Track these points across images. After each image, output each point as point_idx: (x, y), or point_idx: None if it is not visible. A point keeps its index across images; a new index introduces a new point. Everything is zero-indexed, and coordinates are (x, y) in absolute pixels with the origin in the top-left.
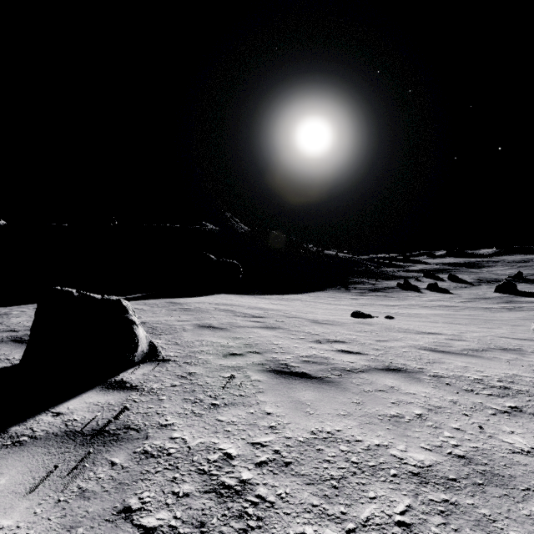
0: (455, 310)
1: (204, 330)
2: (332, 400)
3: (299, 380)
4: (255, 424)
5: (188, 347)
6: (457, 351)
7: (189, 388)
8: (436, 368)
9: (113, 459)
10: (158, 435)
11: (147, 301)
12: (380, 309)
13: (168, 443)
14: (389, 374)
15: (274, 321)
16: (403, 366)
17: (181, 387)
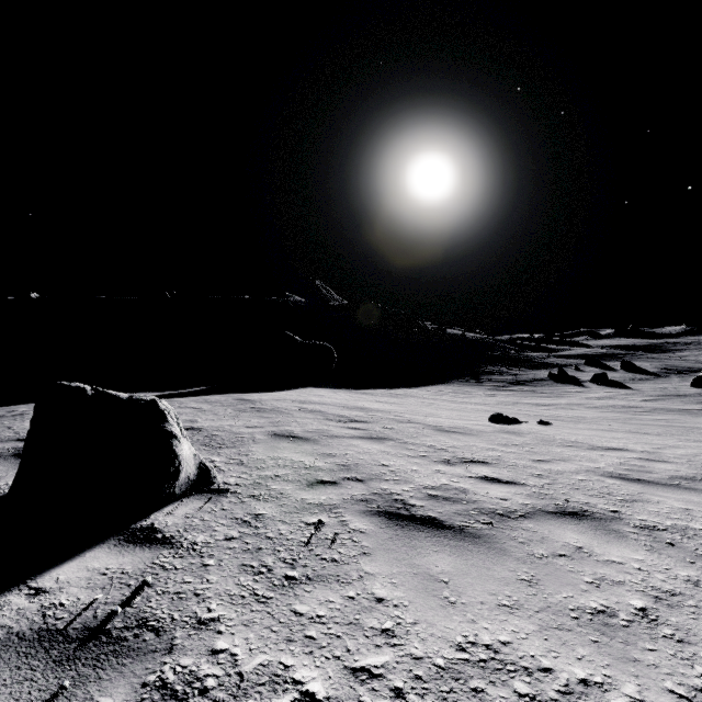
0: (638, 413)
1: (281, 442)
2: (484, 575)
3: (426, 532)
4: (358, 623)
5: (258, 469)
6: (663, 480)
7: (253, 544)
8: (641, 511)
9: (104, 700)
10: (191, 643)
11: (209, 397)
12: (527, 411)
13: (206, 664)
14: (567, 522)
15: (381, 428)
16: (586, 508)
17: (240, 542)
